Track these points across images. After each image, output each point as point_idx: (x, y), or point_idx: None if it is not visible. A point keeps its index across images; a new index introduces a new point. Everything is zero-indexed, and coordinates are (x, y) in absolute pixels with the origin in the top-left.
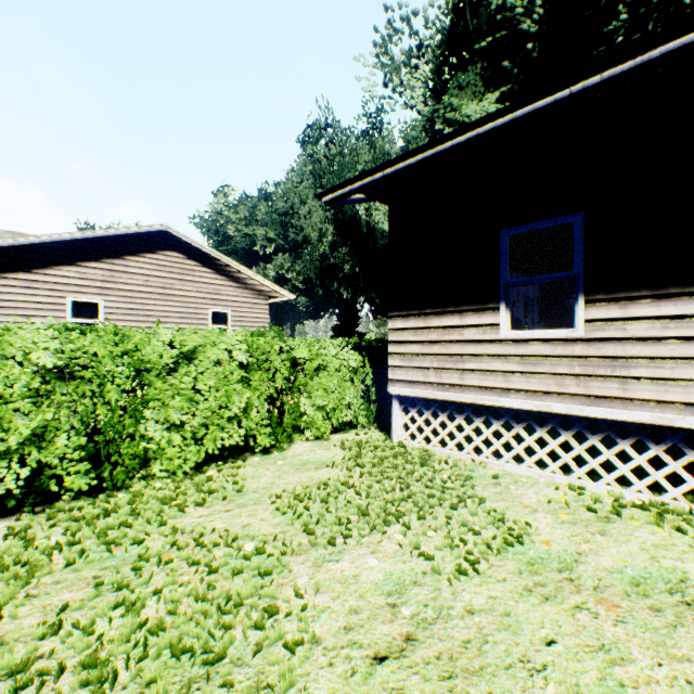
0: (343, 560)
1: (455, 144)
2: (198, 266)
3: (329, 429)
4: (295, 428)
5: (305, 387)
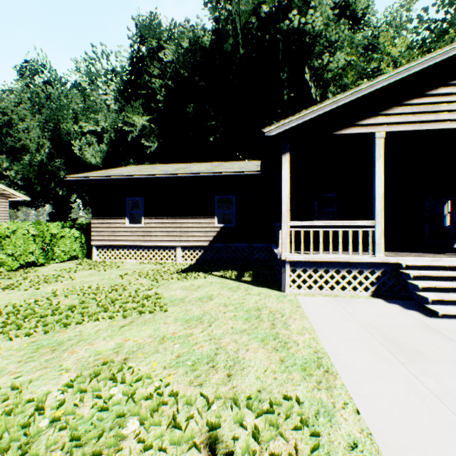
0: (79, 273)
1: (110, 178)
2: None
3: (67, 258)
4: (51, 260)
5: (56, 243)
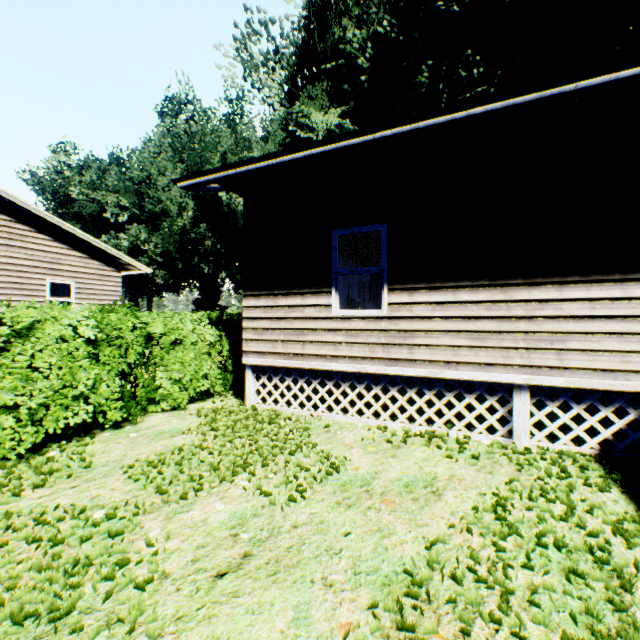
0: (194, 509)
1: (295, 158)
2: (32, 231)
3: (186, 400)
4: (150, 402)
5: (161, 361)
